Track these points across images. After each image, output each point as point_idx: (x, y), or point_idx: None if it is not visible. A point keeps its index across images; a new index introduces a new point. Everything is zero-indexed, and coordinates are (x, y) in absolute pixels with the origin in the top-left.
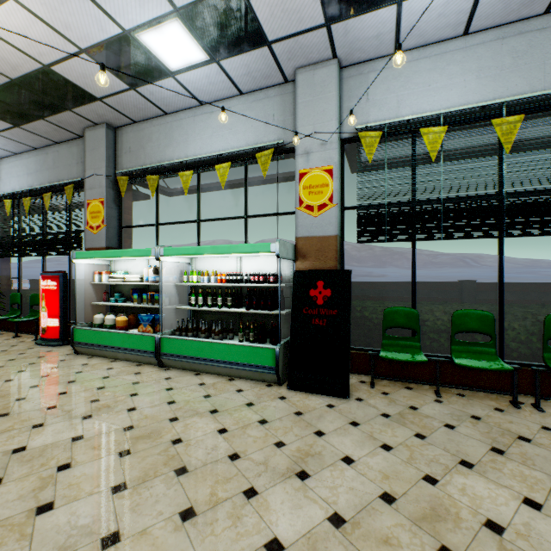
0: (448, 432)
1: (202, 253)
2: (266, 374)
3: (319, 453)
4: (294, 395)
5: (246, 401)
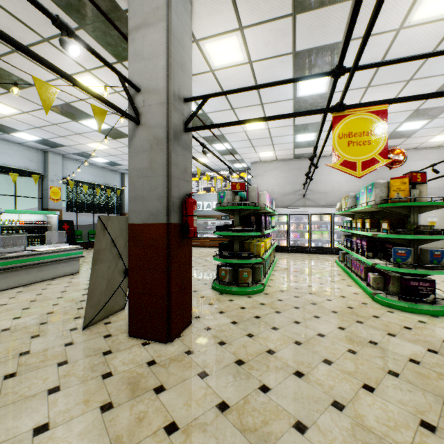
0: None
1: (28, 213)
2: None
3: None
4: None
5: None
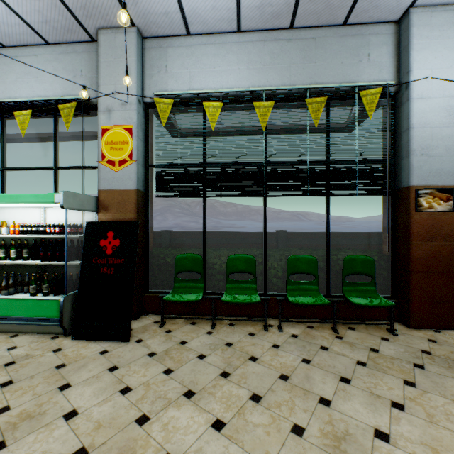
0: (196, 363)
1: None
2: (51, 327)
3: (44, 412)
4: (73, 345)
5: (8, 360)
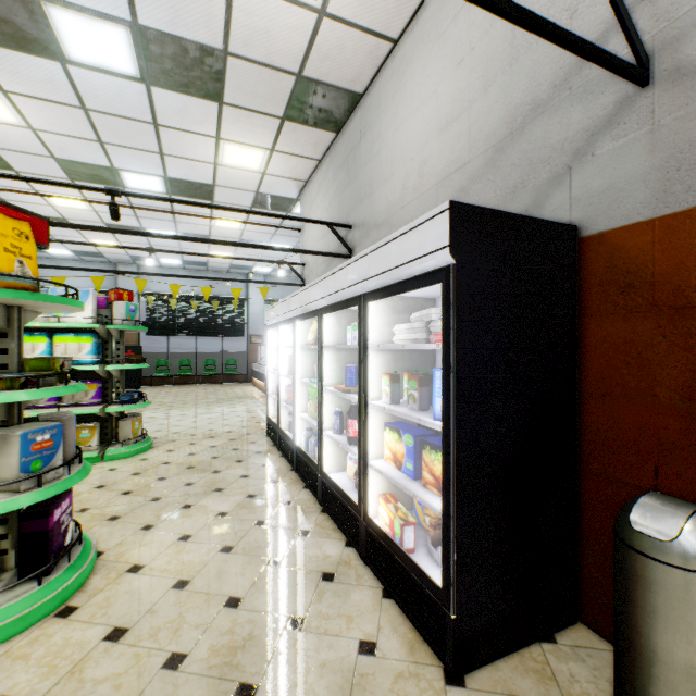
0: (170, 389)
1: None
2: None
3: None
4: None
5: None
